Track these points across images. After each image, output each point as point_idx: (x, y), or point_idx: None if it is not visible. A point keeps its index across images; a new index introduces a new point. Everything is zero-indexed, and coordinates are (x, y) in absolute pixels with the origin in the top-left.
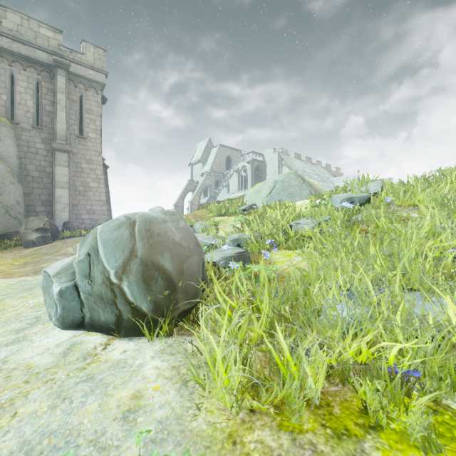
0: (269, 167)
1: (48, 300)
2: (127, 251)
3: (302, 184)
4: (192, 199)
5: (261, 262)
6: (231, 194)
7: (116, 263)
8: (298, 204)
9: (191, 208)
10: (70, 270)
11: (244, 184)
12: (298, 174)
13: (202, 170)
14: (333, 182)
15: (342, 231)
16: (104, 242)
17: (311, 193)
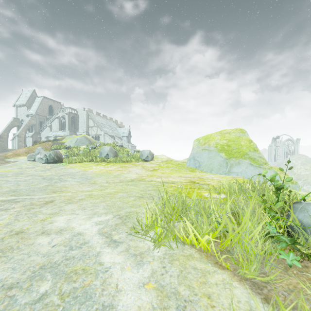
0: (81, 118)
1: (40, 161)
2: (55, 154)
3: (86, 140)
4: (19, 133)
5: (70, 156)
6: (53, 132)
7: (54, 155)
8: (83, 147)
9: (18, 140)
10: (45, 157)
11: (63, 126)
12: (85, 137)
13: (28, 112)
14: (118, 130)
15: (86, 153)
16: (52, 153)
17: (89, 143)
